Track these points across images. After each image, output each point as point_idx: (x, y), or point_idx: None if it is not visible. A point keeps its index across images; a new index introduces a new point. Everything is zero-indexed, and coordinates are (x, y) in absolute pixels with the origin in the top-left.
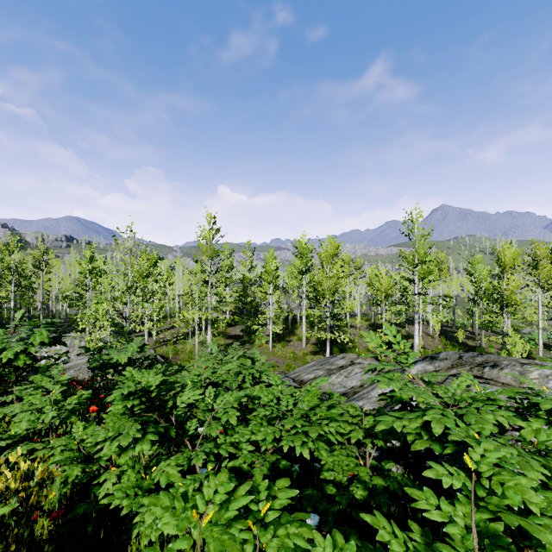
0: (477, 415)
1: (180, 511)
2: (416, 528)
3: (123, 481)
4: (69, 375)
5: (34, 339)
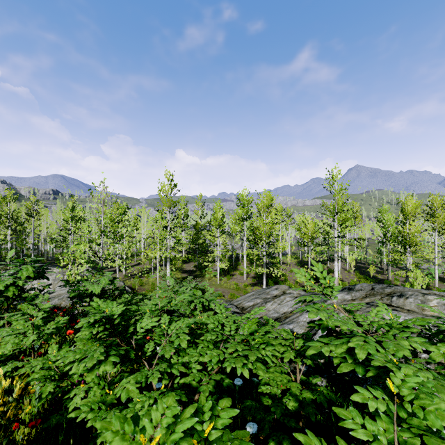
0: (394, 341)
1: (129, 435)
2: (343, 444)
3: (90, 396)
4: (54, 303)
5: (22, 274)
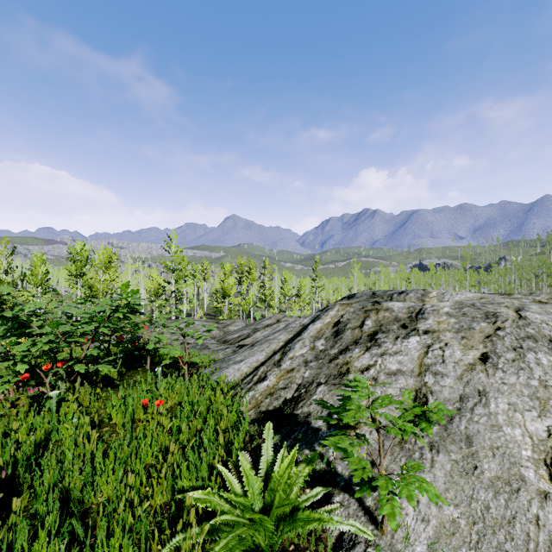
0: None
1: None
2: None
3: None
4: None
5: None
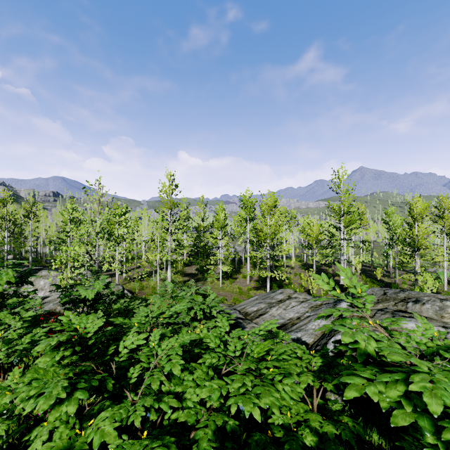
0: None
1: None
2: None
3: (55, 438)
4: (48, 308)
5: (1, 278)
